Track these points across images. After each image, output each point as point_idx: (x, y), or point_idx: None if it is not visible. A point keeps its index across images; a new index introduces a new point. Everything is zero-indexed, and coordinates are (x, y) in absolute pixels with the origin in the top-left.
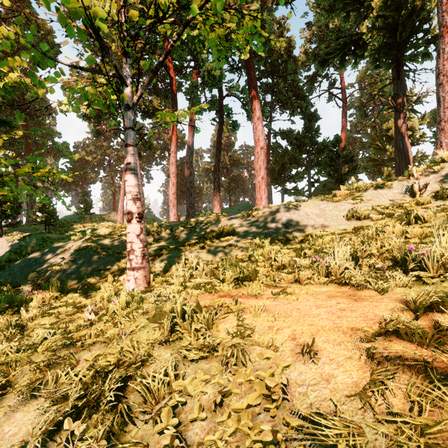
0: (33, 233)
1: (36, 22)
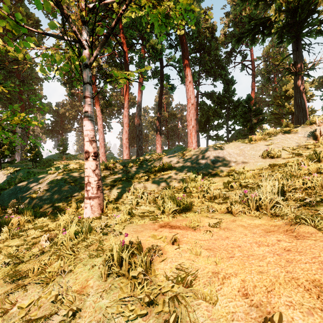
0: (22, 168)
1: (27, 14)
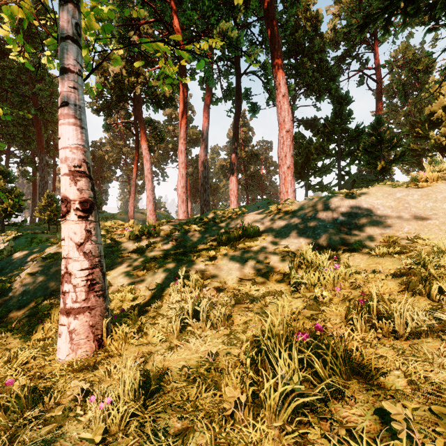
0: (24, 233)
1: (45, 13)
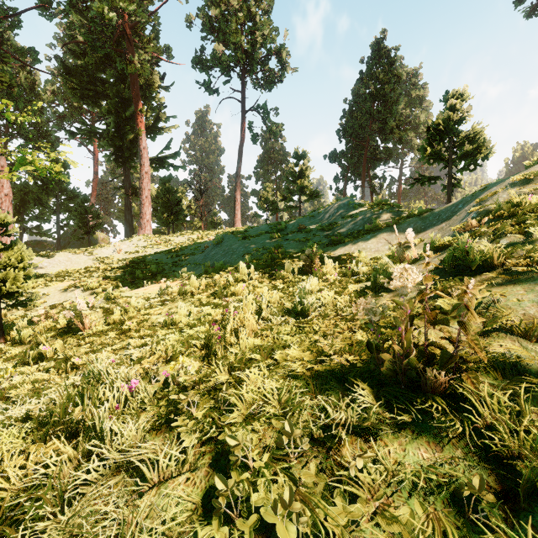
0: None
1: None
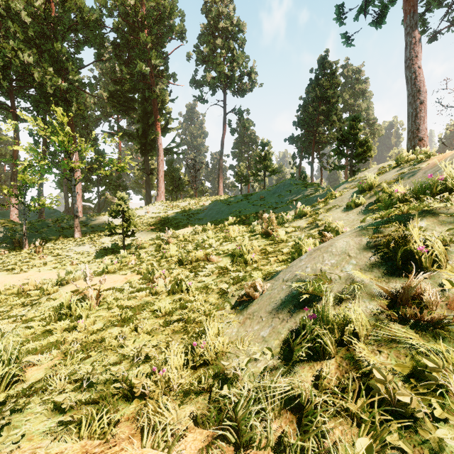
0: None
1: None
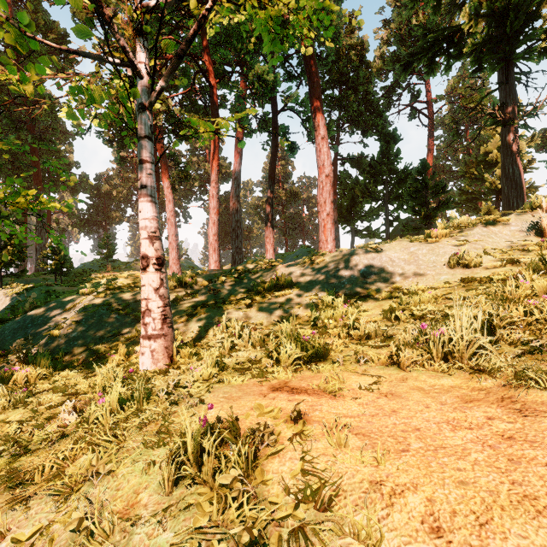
0: (37, 285)
1: (45, 23)
